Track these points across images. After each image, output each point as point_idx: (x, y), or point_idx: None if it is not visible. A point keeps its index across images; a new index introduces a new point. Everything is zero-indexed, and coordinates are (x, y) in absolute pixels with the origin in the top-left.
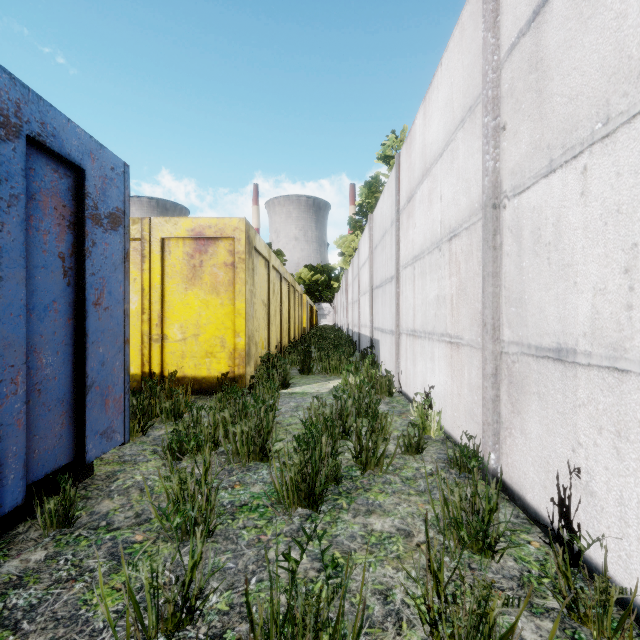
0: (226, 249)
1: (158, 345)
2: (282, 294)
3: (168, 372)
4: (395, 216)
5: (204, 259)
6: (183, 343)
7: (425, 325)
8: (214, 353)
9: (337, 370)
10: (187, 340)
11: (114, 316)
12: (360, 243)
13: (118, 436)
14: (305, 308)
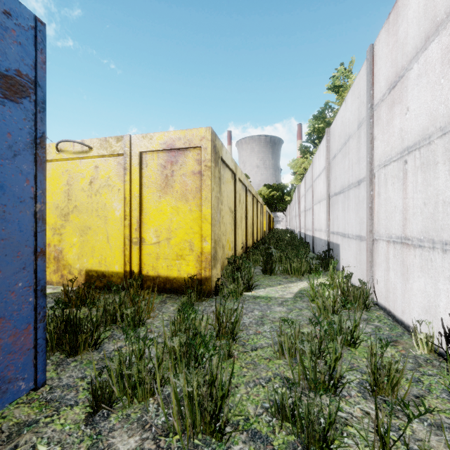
0: (194, 158)
1: (137, 247)
2: (247, 203)
3: (136, 275)
4: (367, 113)
5: (175, 169)
6: (157, 246)
7: (433, 232)
8: (183, 256)
9: (298, 272)
10: (160, 243)
11: (12, 220)
12: (314, 159)
13: (21, 383)
14: (265, 216)
